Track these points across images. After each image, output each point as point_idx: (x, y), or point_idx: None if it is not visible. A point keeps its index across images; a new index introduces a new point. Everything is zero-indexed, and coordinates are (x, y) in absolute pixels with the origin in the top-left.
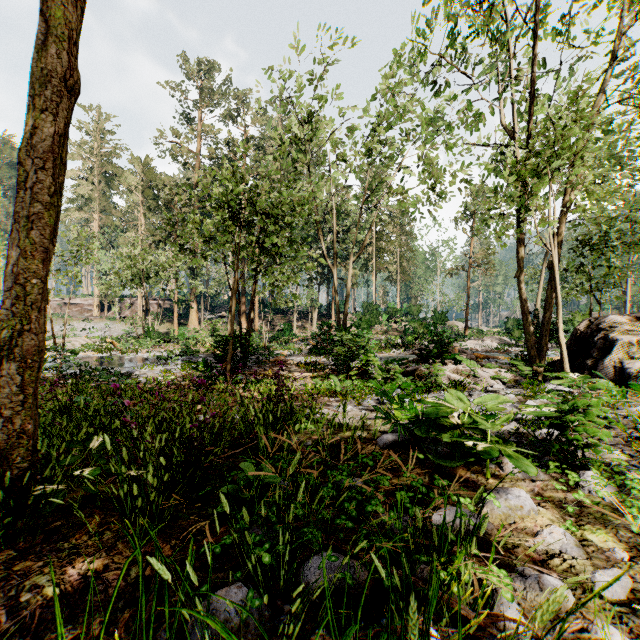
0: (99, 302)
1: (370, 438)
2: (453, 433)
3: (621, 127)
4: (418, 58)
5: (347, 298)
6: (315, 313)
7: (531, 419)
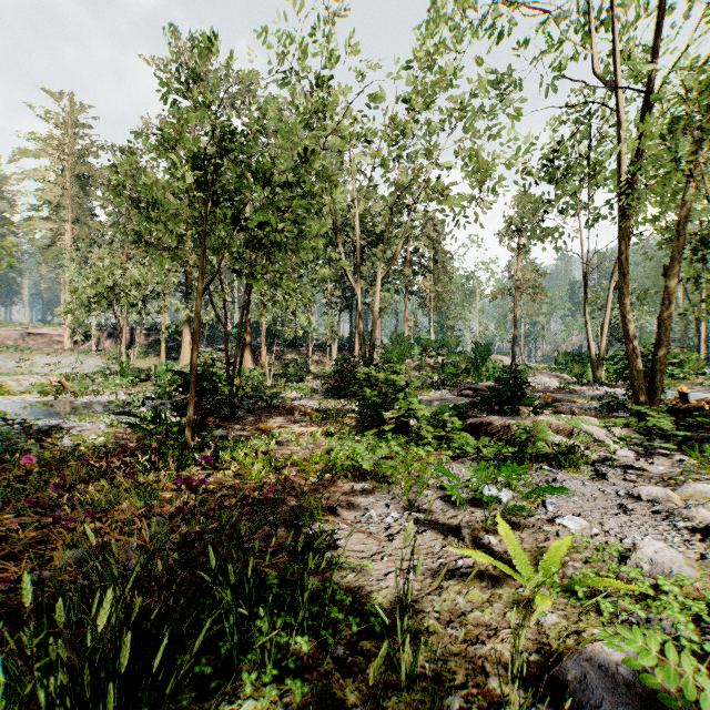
0: (72, 332)
1: None
2: None
3: None
4: None
5: (374, 324)
6: (335, 345)
7: None
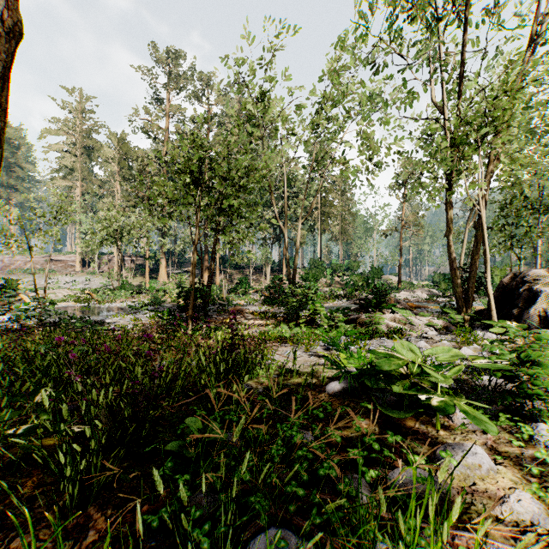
0: (81, 259)
1: (319, 385)
2: (402, 384)
3: (535, 106)
4: (359, 41)
5: (296, 255)
6: (268, 268)
7: (468, 365)
